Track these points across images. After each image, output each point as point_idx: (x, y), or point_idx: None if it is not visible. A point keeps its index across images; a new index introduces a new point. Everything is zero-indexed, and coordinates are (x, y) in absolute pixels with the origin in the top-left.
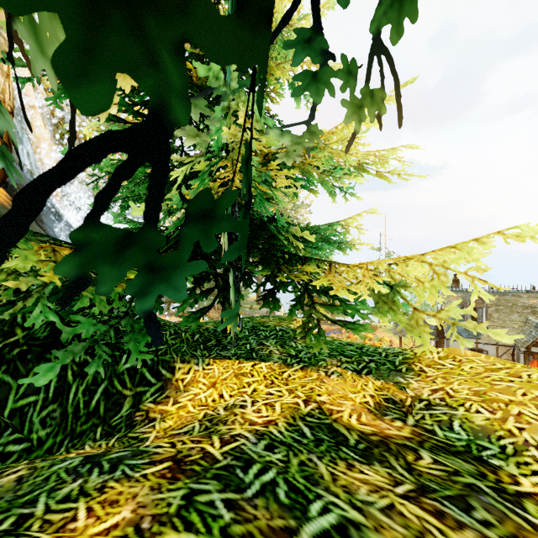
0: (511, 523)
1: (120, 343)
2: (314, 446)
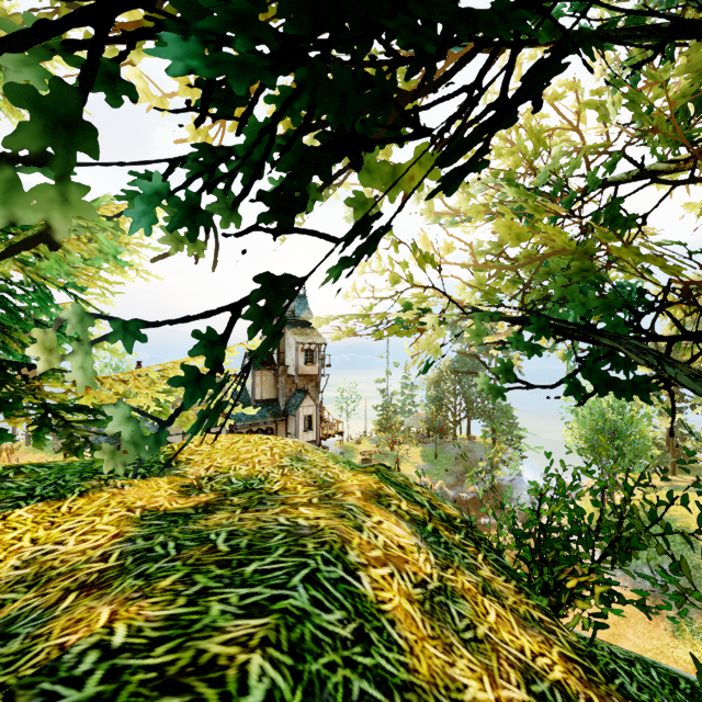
0: (279, 500)
1: None
2: (176, 524)
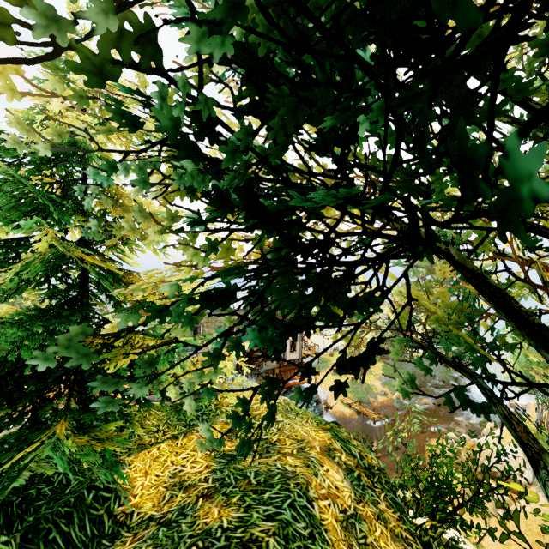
0: (277, 449)
1: (29, 495)
2: (231, 462)
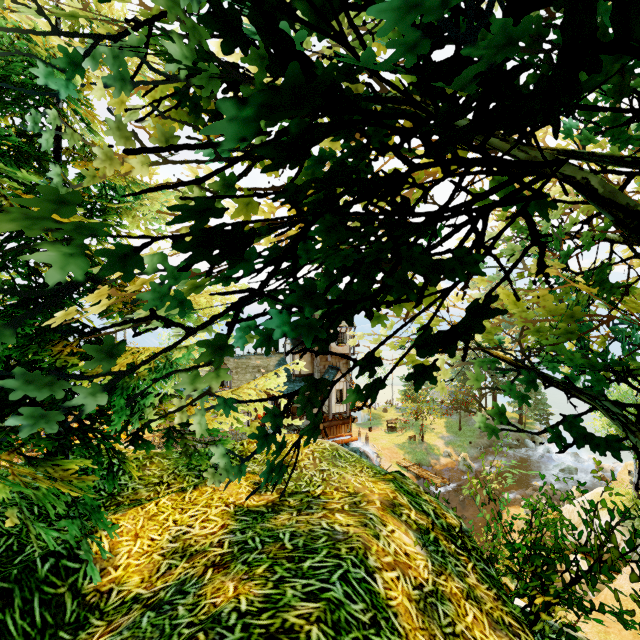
0: (321, 505)
1: None
2: (257, 521)
